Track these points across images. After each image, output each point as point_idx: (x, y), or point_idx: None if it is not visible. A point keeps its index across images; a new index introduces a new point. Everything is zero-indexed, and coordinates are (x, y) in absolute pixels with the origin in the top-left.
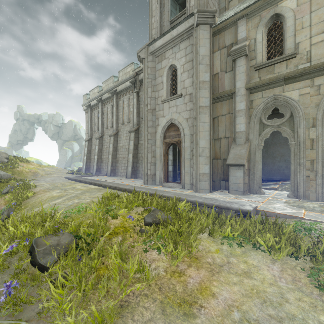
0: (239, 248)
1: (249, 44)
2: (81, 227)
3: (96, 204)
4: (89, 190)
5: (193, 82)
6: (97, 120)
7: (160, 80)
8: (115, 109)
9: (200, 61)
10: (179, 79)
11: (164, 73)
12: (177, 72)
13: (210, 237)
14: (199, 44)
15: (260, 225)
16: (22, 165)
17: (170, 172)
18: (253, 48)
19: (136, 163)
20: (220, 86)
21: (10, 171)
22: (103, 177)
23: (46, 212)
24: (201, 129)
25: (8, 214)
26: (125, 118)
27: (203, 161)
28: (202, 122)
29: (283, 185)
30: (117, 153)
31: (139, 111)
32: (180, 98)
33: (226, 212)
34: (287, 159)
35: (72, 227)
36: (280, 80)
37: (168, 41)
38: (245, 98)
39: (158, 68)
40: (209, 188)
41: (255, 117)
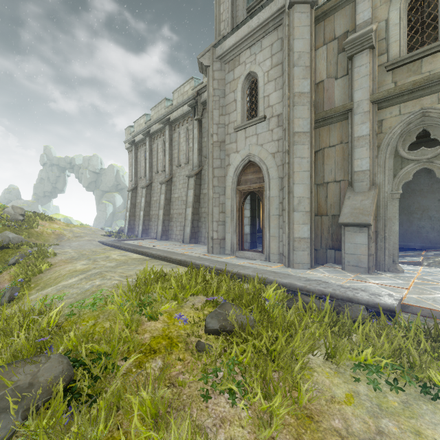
0: (393, 392)
1: (376, 30)
2: (82, 345)
3: (123, 293)
4: (128, 261)
5: (283, 96)
6: (144, 161)
7: (232, 97)
8: (167, 145)
9: (295, 61)
10: (261, 93)
11: (238, 86)
12: (258, 82)
13: (328, 362)
14: (294, 35)
15: (425, 339)
16: (43, 225)
17: (247, 236)
18: (384, 35)
19: (198, 222)
20: (326, 101)
21: (26, 233)
22: (150, 241)
23: (47, 301)
24: (296, 169)
25: (11, 296)
26: (182, 158)
27: (300, 219)
28: (298, 158)
29: (430, 257)
30: (171, 207)
31: (202, 146)
32: (263, 123)
33: (349, 308)
34: (434, 215)
35: (71, 340)
36: (434, 83)
37: (244, 37)
38: (369, 117)
39: (228, 79)
40: (309, 260)
41: (388, 146)
